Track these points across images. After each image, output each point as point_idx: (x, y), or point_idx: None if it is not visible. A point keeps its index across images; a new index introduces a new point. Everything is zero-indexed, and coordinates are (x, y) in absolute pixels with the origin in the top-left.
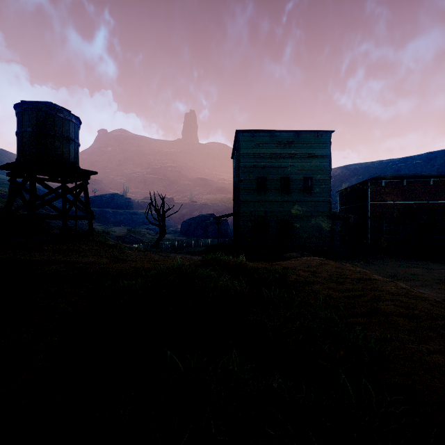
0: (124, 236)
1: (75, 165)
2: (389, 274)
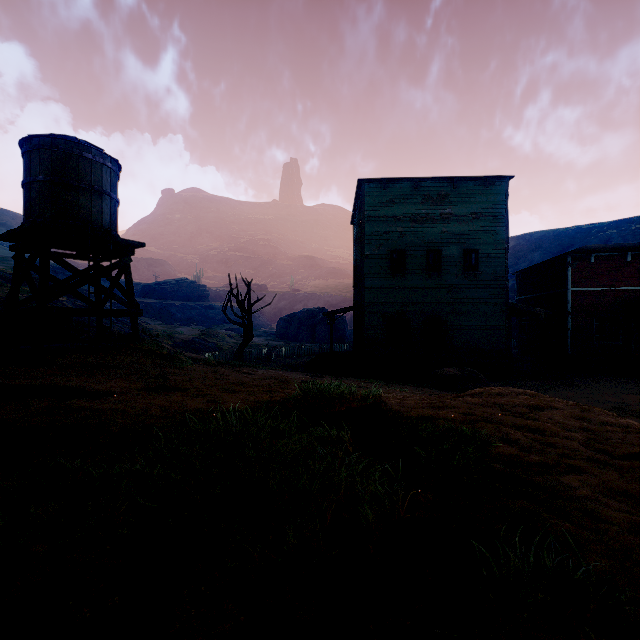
0: (193, 340)
1: (110, 233)
2: (611, 405)
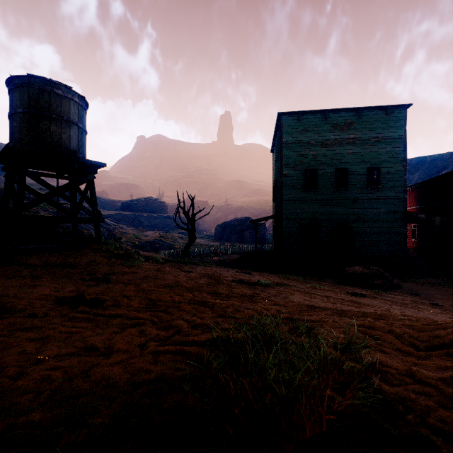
0: (154, 240)
1: (75, 154)
2: None
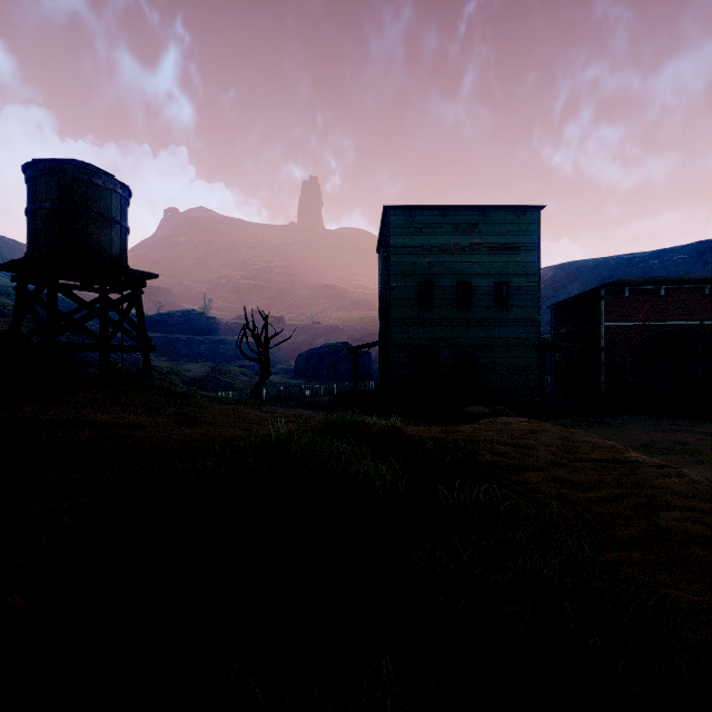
0: (203, 377)
1: (121, 264)
2: (639, 442)
